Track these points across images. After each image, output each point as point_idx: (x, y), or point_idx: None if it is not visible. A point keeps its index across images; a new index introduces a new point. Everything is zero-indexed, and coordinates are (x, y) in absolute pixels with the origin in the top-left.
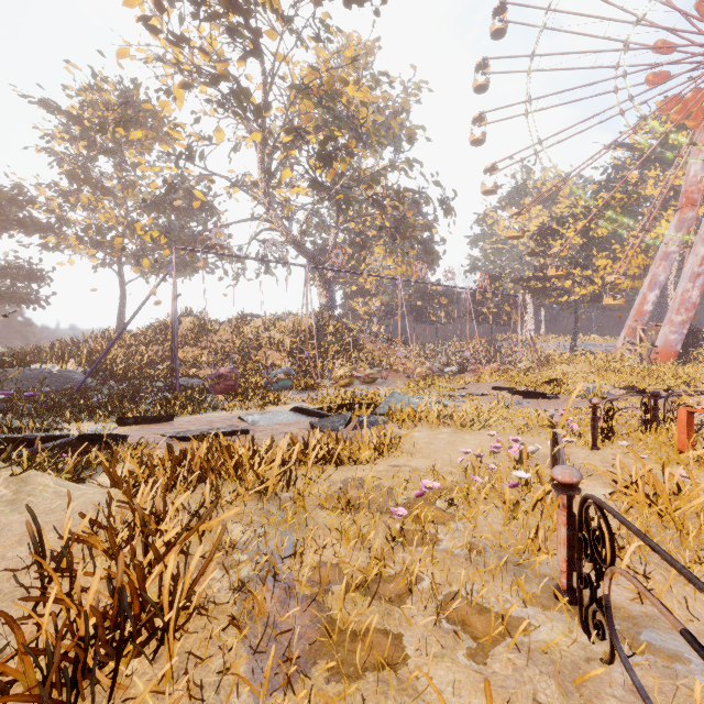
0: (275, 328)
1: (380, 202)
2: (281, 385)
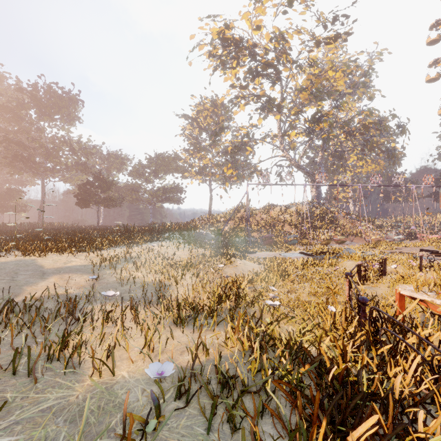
0: (287, 213)
1: (351, 134)
2: (292, 242)
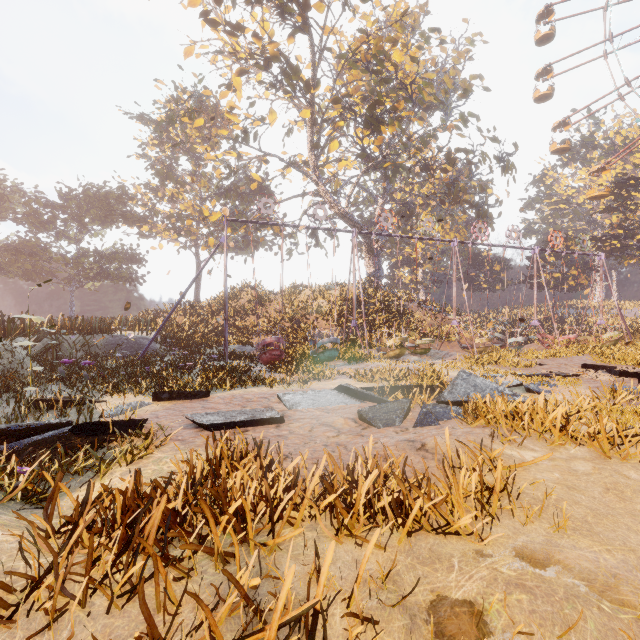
0: (323, 297)
1: (428, 167)
2: (327, 355)
